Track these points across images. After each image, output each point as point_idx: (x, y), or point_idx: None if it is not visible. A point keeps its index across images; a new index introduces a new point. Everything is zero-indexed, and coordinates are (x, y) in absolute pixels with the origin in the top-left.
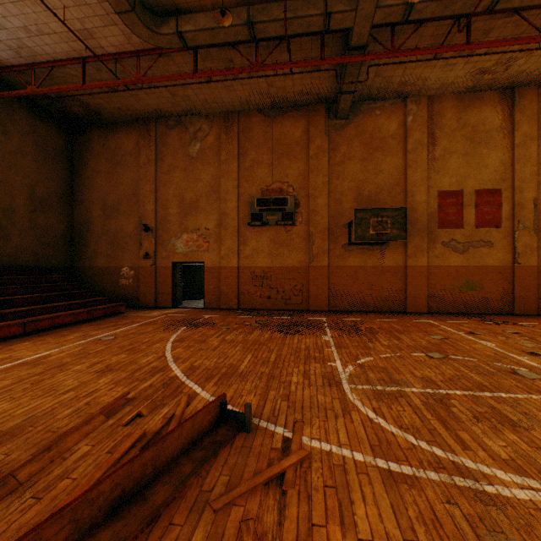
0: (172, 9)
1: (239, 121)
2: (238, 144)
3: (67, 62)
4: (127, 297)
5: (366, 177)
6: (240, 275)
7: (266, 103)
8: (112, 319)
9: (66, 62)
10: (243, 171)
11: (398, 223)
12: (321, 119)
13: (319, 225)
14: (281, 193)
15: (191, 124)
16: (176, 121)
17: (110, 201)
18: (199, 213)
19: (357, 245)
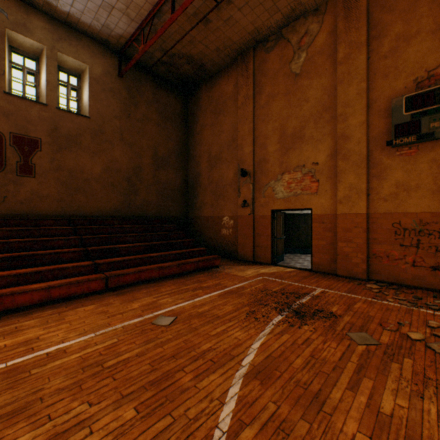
0: None
1: None
2: (367, 24)
3: (161, 2)
4: (227, 247)
5: None
6: (370, 226)
7: None
8: (201, 275)
9: (161, 3)
10: (377, 62)
11: None
12: None
13: None
14: None
15: (293, 33)
16: (275, 39)
17: (213, 152)
18: (303, 144)
19: None
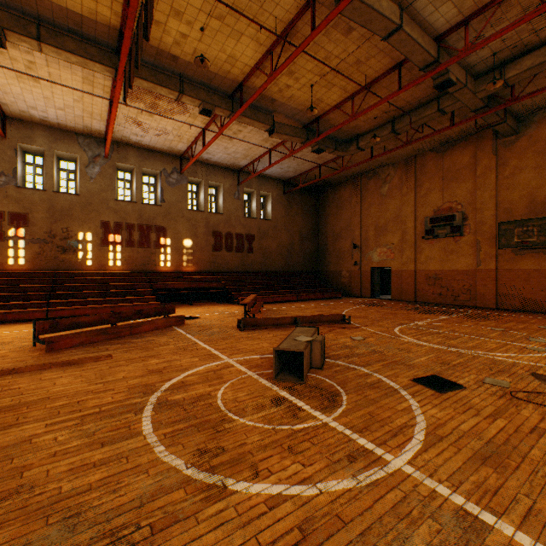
0: (354, 136)
1: (415, 162)
2: (415, 179)
3: (313, 169)
4: (344, 289)
5: (540, 183)
6: (416, 276)
7: (434, 145)
8: (332, 299)
9: (312, 169)
10: (419, 198)
11: (545, 231)
12: (488, 142)
13: (485, 234)
14: (449, 211)
15: (382, 173)
16: (372, 173)
17: (336, 231)
18: (387, 233)
19: (528, 249)
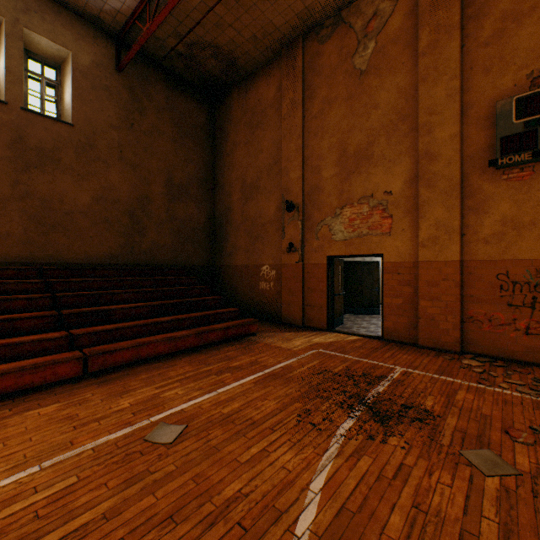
0: None
1: None
2: None
3: None
4: (266, 306)
5: None
6: (465, 279)
7: None
8: (231, 347)
9: None
10: (474, 51)
11: None
12: None
13: None
14: None
15: (357, 15)
16: (332, 24)
17: (248, 178)
18: (371, 167)
19: None
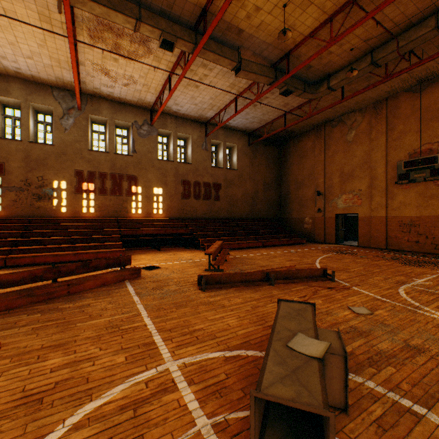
0: (325, 76)
1: (387, 105)
2: (386, 122)
3: (277, 118)
4: (307, 235)
5: None
6: (387, 223)
7: (411, 83)
8: (297, 245)
9: (277, 118)
10: (390, 142)
11: None
12: None
13: None
14: (429, 153)
15: (347, 120)
16: (337, 121)
17: (298, 180)
18: (353, 179)
19: None
